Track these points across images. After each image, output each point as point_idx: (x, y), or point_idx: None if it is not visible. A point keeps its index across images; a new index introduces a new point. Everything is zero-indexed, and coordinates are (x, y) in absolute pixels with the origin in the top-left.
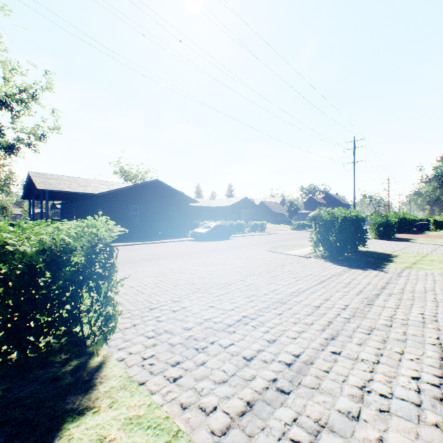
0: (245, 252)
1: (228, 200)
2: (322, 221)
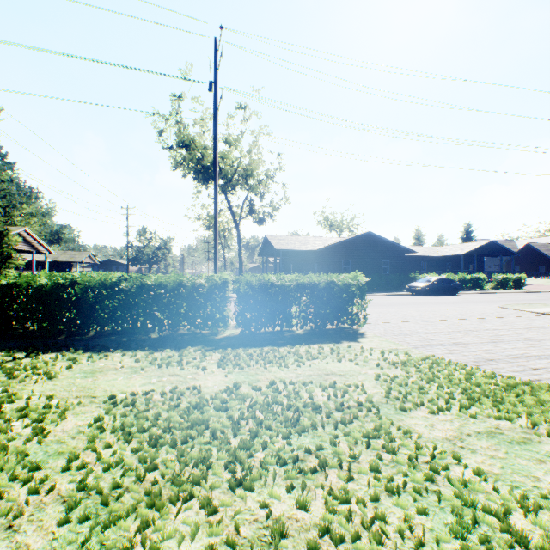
0: (466, 307)
1: (461, 246)
2: None
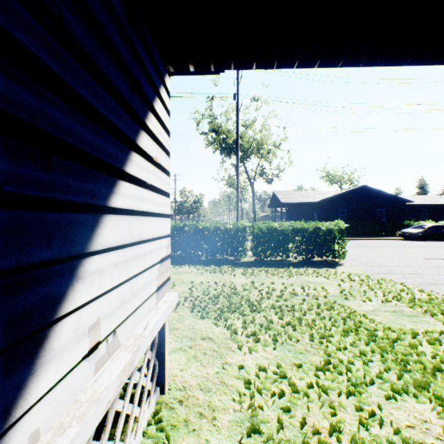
0: None
1: None
2: None
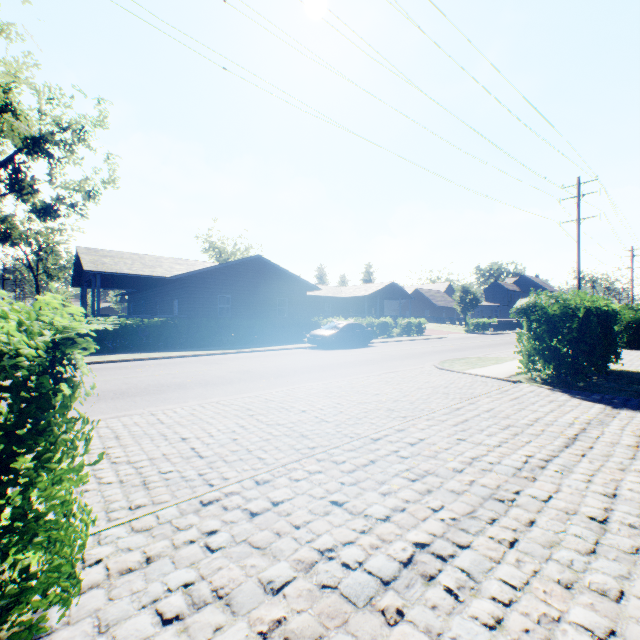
0: (397, 370)
1: (365, 287)
2: (545, 316)
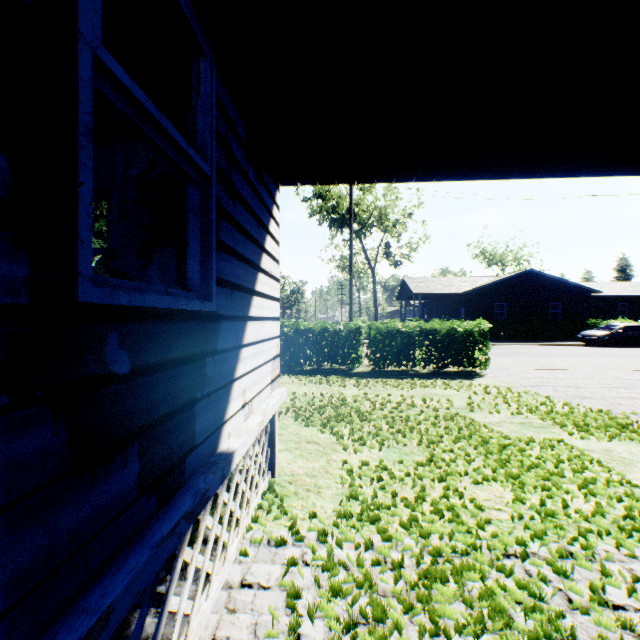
0: None
1: None
2: None
